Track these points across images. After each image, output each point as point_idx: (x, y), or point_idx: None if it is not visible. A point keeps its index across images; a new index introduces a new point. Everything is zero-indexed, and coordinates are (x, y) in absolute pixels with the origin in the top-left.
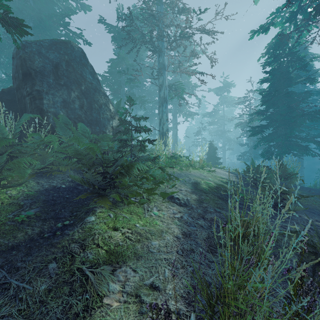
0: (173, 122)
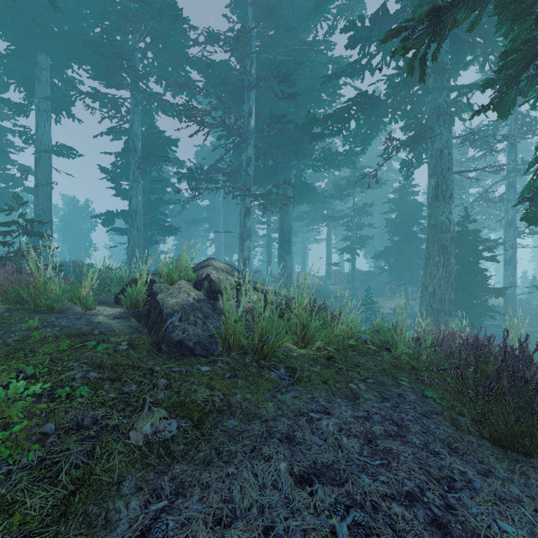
0: None
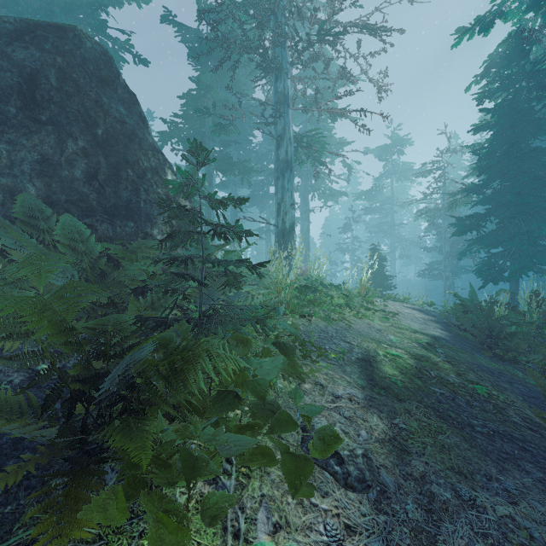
0: (302, 208)
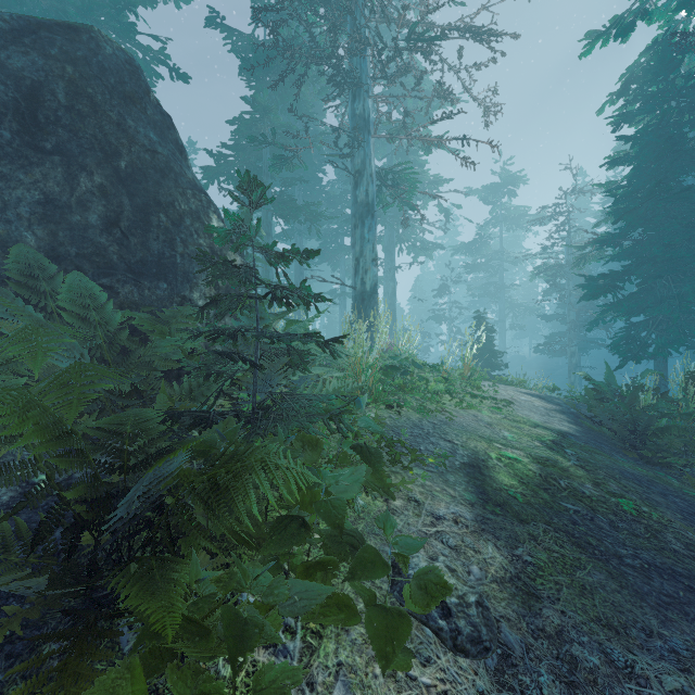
0: (386, 265)
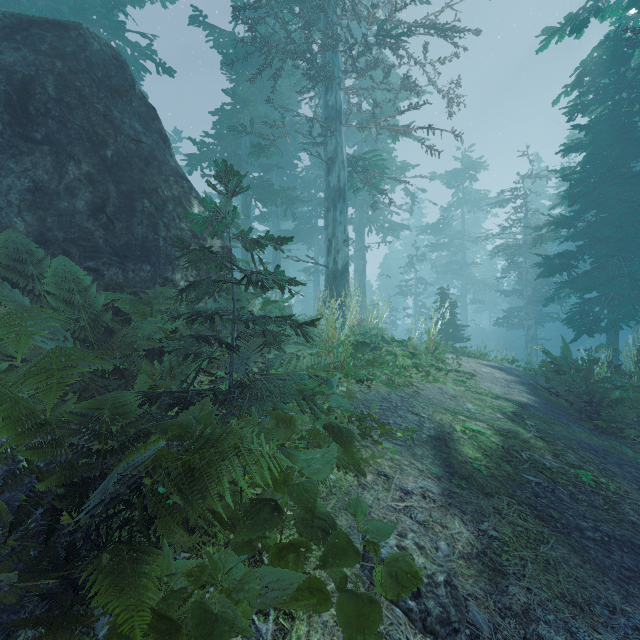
0: (357, 245)
